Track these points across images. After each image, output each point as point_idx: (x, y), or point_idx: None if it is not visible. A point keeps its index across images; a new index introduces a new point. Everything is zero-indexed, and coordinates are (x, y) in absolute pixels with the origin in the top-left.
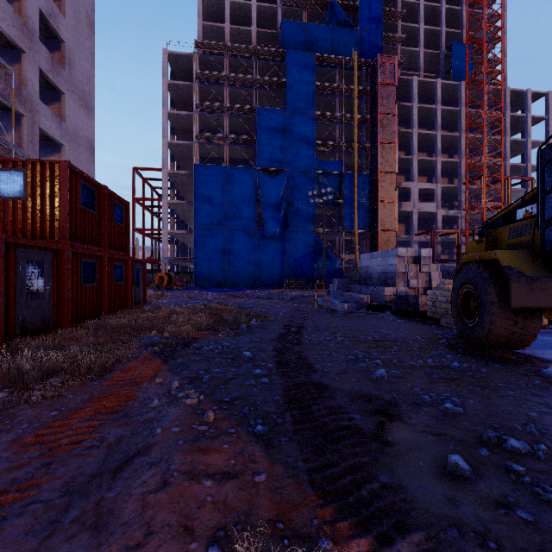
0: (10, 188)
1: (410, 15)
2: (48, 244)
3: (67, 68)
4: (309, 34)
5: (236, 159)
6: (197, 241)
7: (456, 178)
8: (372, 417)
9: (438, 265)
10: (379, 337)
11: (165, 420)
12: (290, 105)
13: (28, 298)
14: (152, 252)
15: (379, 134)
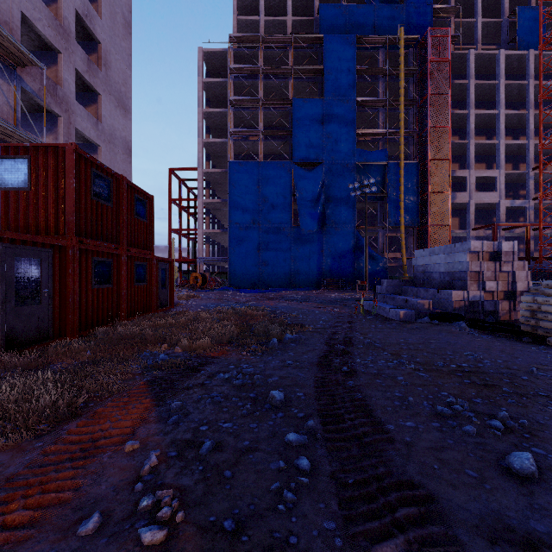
0: (14, 178)
1: None
2: (47, 239)
3: (103, 69)
4: (348, 17)
5: (271, 155)
6: (231, 240)
7: (522, 163)
8: None
9: (525, 262)
10: (467, 365)
11: None
12: (328, 93)
13: (19, 304)
14: (188, 252)
15: (430, 118)
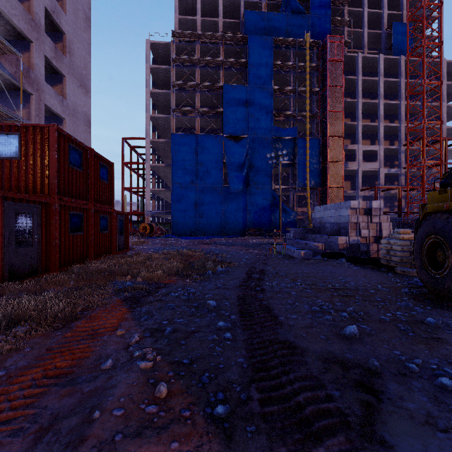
0: (7, 149)
1: (355, 1)
2: (37, 198)
3: (68, 55)
4: (267, 22)
5: (206, 128)
6: (173, 197)
7: (397, 140)
8: (354, 393)
9: (388, 216)
10: (338, 285)
11: (110, 394)
12: (251, 82)
13: (17, 246)
14: (138, 206)
15: (328, 104)
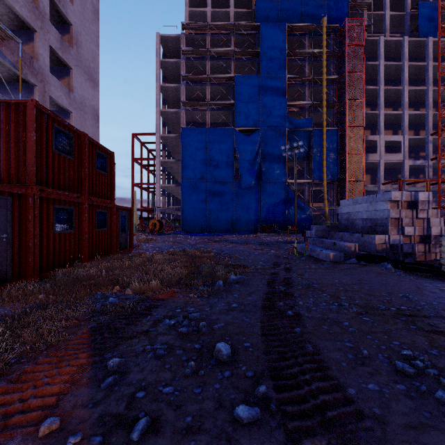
0: None
1: None
2: (5, 187)
3: (75, 47)
4: (280, 9)
5: (217, 122)
6: (183, 192)
7: (422, 130)
8: None
9: (438, 210)
10: (406, 308)
11: None
12: (263, 71)
13: None
14: (148, 203)
15: (347, 92)
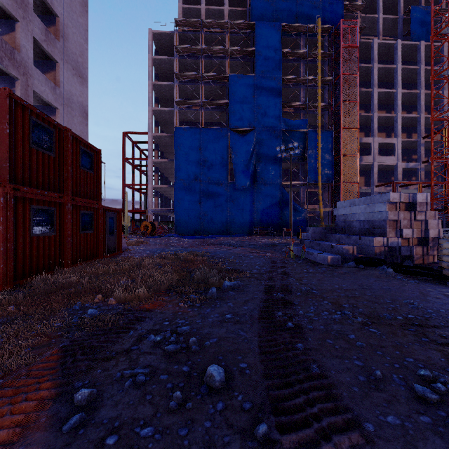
0: None
1: None
2: None
3: (61, 40)
4: (275, 8)
5: (211, 122)
6: (176, 194)
7: (414, 133)
8: None
9: (436, 212)
10: (413, 317)
11: None
12: (258, 71)
13: None
14: (140, 204)
15: (342, 94)
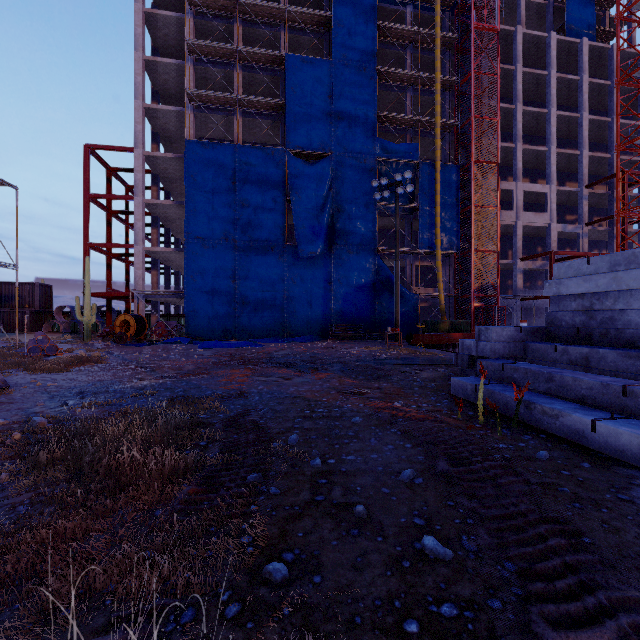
0: None
1: None
2: None
3: None
4: None
5: (255, 143)
6: (189, 263)
7: (569, 181)
8: None
9: None
10: None
11: None
12: (338, 54)
13: None
14: (127, 283)
15: (474, 104)
